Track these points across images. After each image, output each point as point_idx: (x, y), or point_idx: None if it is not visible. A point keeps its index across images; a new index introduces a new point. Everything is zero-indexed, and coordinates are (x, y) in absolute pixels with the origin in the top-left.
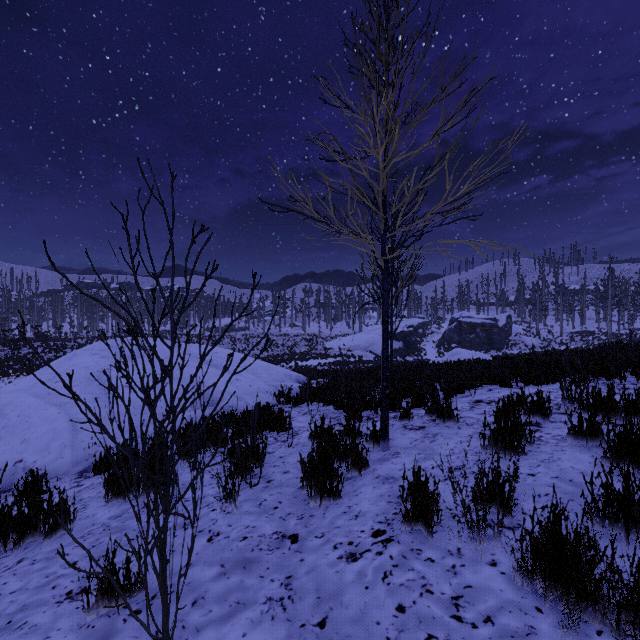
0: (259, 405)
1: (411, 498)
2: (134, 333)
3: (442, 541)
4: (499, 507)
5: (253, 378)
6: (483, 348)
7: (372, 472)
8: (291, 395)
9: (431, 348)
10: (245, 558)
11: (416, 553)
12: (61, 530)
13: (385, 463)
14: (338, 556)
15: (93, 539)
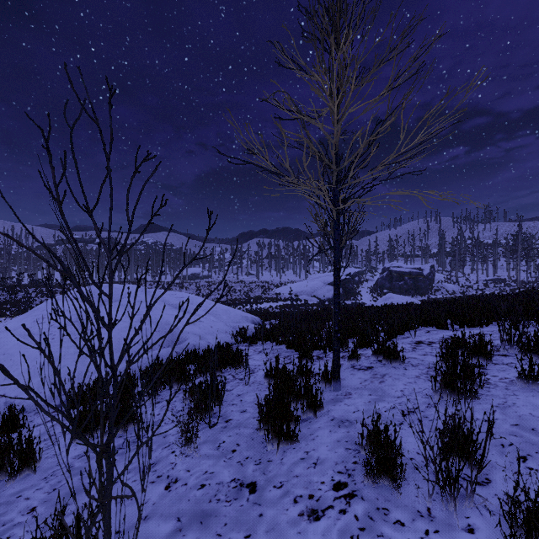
0: (219, 344)
1: (370, 446)
2: (66, 278)
3: (409, 498)
4: (463, 458)
5: (214, 320)
6: (410, 293)
7: (326, 414)
8: (247, 335)
9: (366, 293)
10: (202, 511)
11: (383, 513)
12: (26, 470)
13: (338, 404)
14: (299, 512)
15: (55, 481)
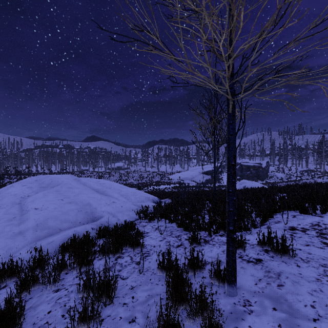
0: (125, 222)
1: None
2: None
3: None
4: None
5: (124, 200)
6: (254, 179)
7: None
8: (148, 211)
9: (226, 179)
10: None
11: None
12: None
13: (241, 326)
14: None
15: None
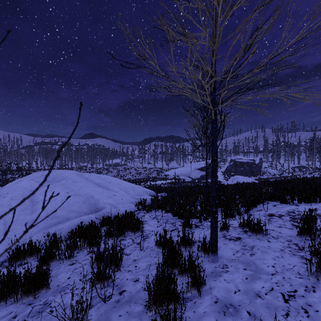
0: (125, 212)
1: None
2: None
3: None
4: None
5: (124, 194)
6: (247, 175)
7: (209, 292)
8: (146, 204)
9: (220, 175)
10: None
11: None
12: None
13: (218, 279)
14: None
15: None
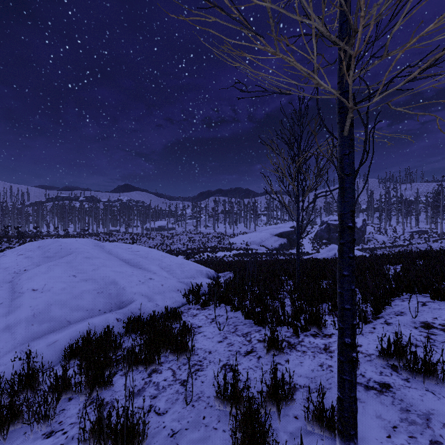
0: (166, 310)
1: None
2: None
3: None
4: None
5: (166, 276)
6: None
7: None
8: (201, 292)
9: (307, 243)
10: None
11: None
12: None
13: None
14: None
15: None
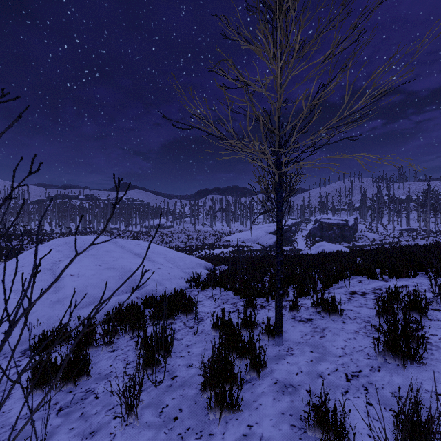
0: (174, 290)
1: (317, 427)
2: None
3: None
4: None
5: (171, 267)
6: (338, 241)
7: (270, 374)
8: (200, 280)
9: (301, 241)
10: None
11: None
12: None
13: (281, 362)
14: None
15: None
